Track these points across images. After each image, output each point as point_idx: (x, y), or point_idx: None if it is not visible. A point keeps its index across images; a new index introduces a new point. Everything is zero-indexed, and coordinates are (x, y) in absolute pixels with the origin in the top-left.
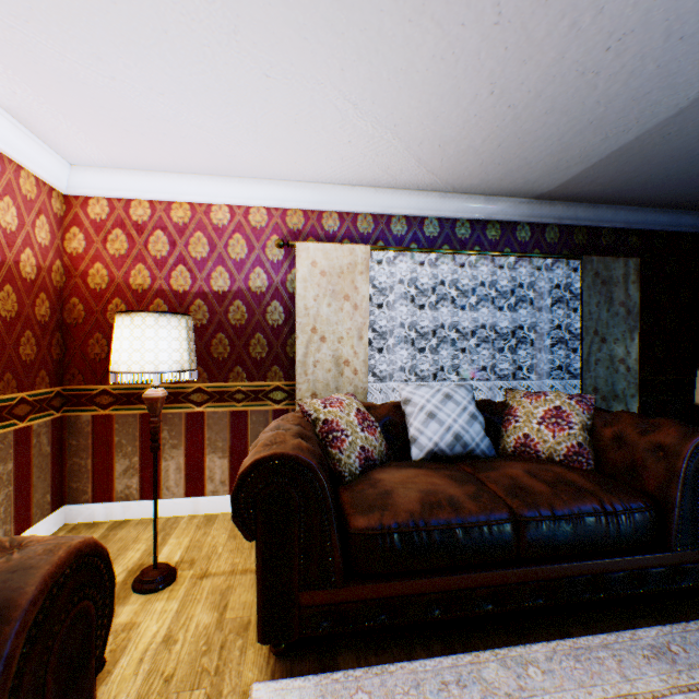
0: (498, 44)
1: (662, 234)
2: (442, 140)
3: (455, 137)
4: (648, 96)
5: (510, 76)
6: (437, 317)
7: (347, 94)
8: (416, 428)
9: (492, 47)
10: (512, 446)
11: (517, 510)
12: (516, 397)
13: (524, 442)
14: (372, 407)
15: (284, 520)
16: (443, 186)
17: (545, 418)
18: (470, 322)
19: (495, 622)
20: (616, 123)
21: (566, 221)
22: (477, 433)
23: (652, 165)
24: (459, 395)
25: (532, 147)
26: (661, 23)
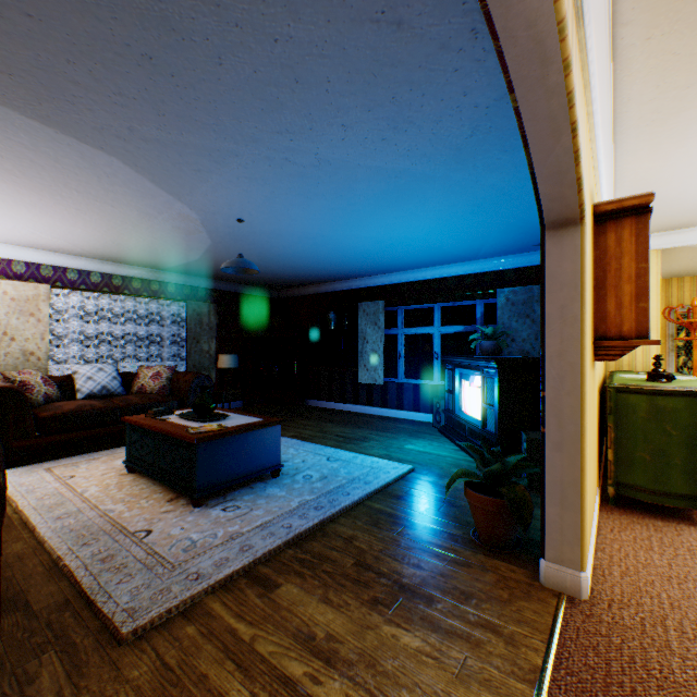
0: (111, 237)
1: (230, 293)
2: (96, 248)
3: (103, 248)
4: (182, 255)
5: (121, 242)
6: (101, 328)
7: (38, 230)
8: (81, 385)
9: (109, 236)
10: (137, 390)
11: (123, 405)
12: (143, 369)
13: (142, 388)
14: (53, 377)
15: (6, 414)
16: (103, 258)
17: (153, 376)
18: (123, 331)
19: (113, 448)
20: (177, 258)
21: (180, 282)
22: (117, 385)
23: (206, 270)
24: (109, 368)
25: (145, 257)
26: (169, 245)
